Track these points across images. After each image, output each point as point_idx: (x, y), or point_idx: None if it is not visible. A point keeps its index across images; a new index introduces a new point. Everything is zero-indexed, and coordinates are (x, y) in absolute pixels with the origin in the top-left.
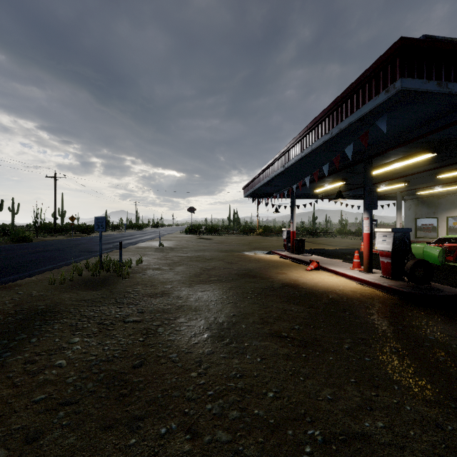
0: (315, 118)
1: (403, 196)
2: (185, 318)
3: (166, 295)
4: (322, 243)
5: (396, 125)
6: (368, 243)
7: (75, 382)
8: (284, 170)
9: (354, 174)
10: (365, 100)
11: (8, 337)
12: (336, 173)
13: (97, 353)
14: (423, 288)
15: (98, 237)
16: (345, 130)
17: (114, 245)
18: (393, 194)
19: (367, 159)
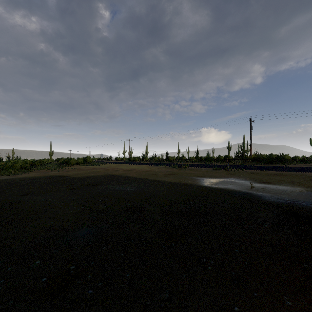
0: None
1: None
2: None
3: None
4: None
5: None
6: None
7: None
8: None
9: None
10: None
11: None
12: None
13: None
14: None
15: None
16: None
17: None
18: None
19: None
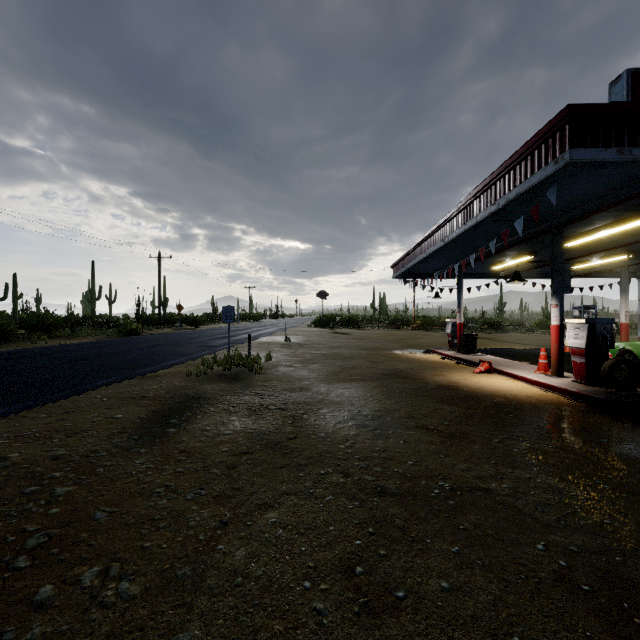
0: (480, 185)
1: (635, 271)
2: (328, 410)
3: (304, 390)
4: (508, 340)
5: (586, 189)
6: (557, 338)
7: (246, 444)
8: (444, 245)
9: (546, 245)
10: (534, 169)
11: (177, 413)
12: (517, 245)
13: (255, 429)
14: (623, 395)
15: (210, 330)
16: (514, 201)
17: (232, 339)
18: (618, 269)
19: (555, 229)
